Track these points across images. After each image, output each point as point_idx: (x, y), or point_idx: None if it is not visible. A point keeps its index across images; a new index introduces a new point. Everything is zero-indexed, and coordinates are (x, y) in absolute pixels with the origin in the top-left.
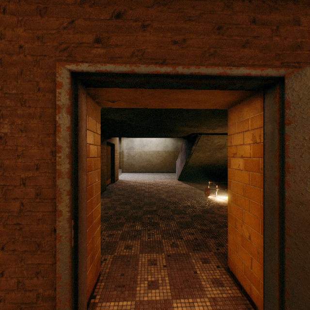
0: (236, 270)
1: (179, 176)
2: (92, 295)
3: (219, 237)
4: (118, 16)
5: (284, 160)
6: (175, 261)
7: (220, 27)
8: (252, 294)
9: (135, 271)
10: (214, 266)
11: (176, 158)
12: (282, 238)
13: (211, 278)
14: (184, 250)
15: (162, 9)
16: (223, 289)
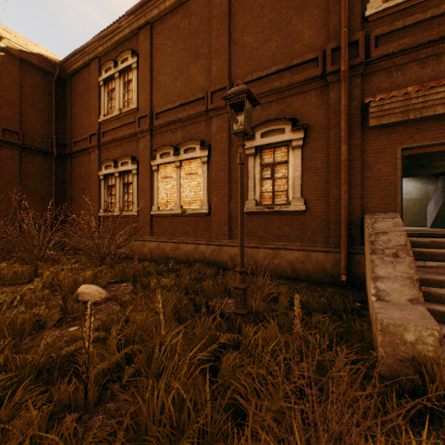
0: None
1: (432, 222)
2: None
3: None
4: (417, 129)
5: None
6: None
7: None
8: None
9: None
10: None
11: (423, 207)
12: None
13: None
14: None
15: (434, 124)
16: None
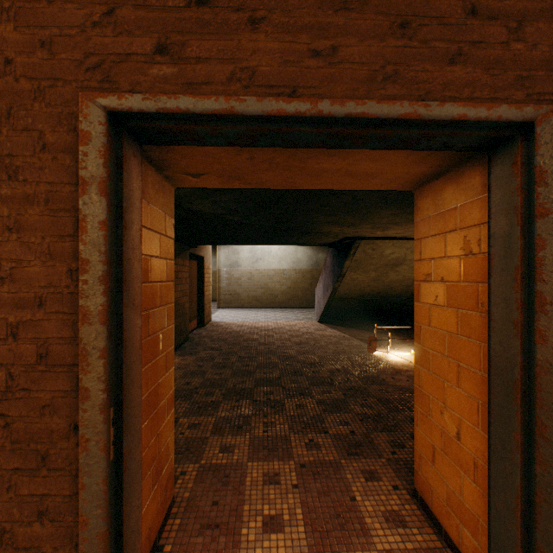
0: (431, 496)
1: (321, 314)
2: (156, 545)
3: (395, 430)
4: (202, 1)
5: (534, 287)
6: (315, 477)
7: (406, 24)
8: (463, 544)
9: (239, 497)
10: (389, 487)
11: (314, 282)
12: (529, 442)
13: (383, 510)
14: (331, 454)
15: None
16: (405, 534)
